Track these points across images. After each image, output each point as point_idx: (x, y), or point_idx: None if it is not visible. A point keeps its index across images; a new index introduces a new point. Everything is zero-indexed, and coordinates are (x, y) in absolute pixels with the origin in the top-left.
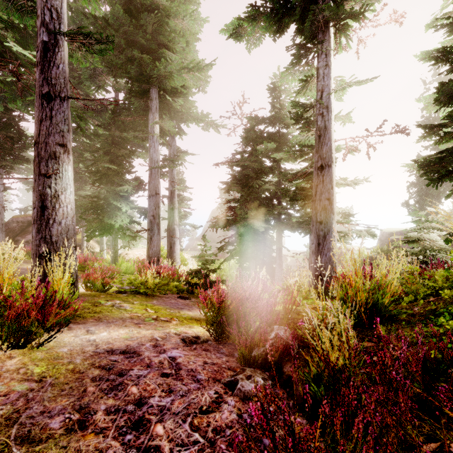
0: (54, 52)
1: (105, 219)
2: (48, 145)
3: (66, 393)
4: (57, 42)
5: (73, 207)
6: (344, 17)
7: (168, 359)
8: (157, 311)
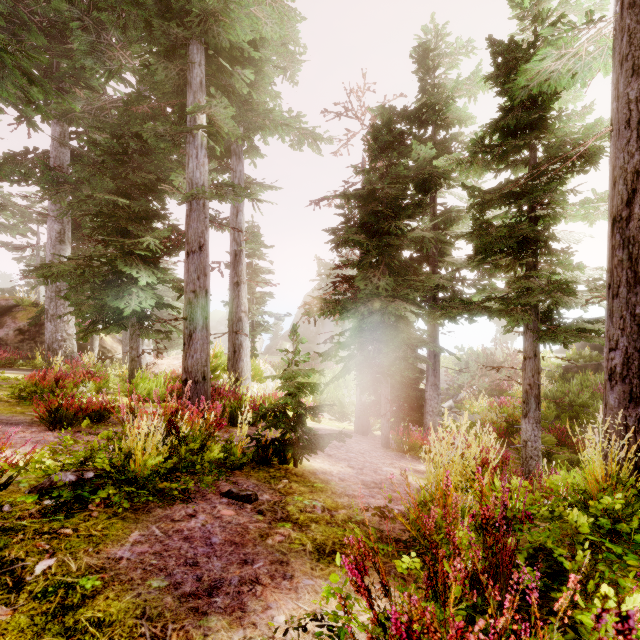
0: None
1: (109, 300)
2: None
3: None
4: None
5: None
6: None
7: None
8: None
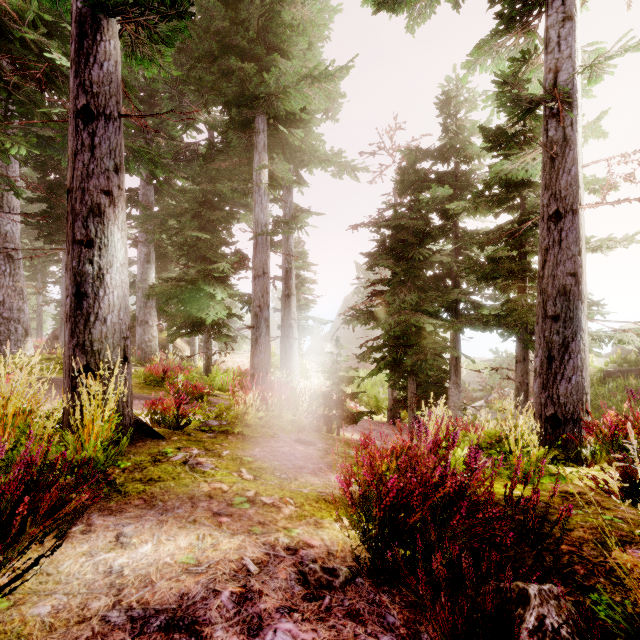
0: (96, 42)
1: (194, 312)
2: (86, 193)
3: None
4: (101, 24)
5: (127, 294)
6: None
7: None
8: (258, 477)
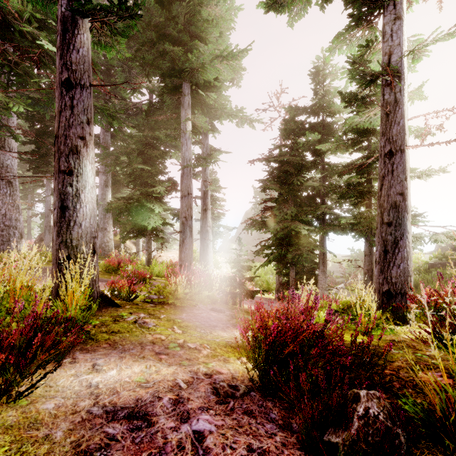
0: (74, 35)
1: (139, 221)
2: (68, 138)
3: None
4: (77, 23)
5: (95, 207)
6: None
7: (191, 437)
8: (185, 331)
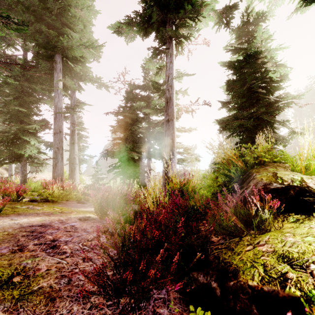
0: None
1: (15, 150)
2: None
3: (6, 242)
4: None
5: None
6: (179, 37)
7: (70, 226)
8: (62, 209)
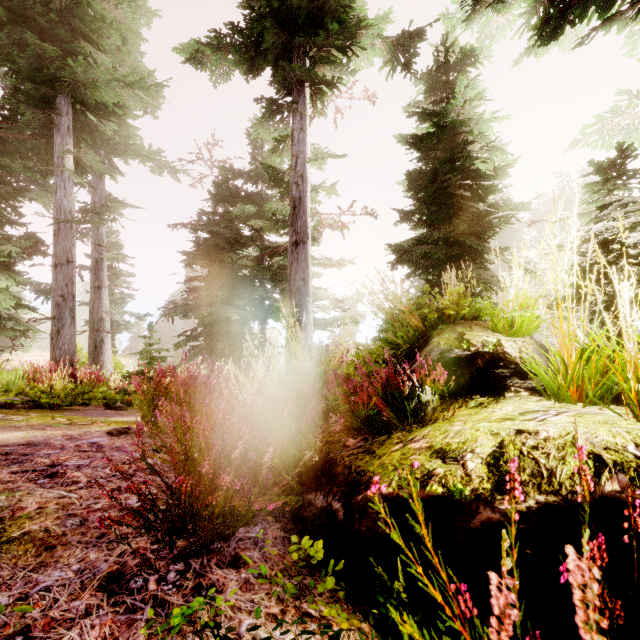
0: None
1: None
2: None
3: None
4: None
5: None
6: (318, 81)
7: (87, 443)
8: (71, 419)
